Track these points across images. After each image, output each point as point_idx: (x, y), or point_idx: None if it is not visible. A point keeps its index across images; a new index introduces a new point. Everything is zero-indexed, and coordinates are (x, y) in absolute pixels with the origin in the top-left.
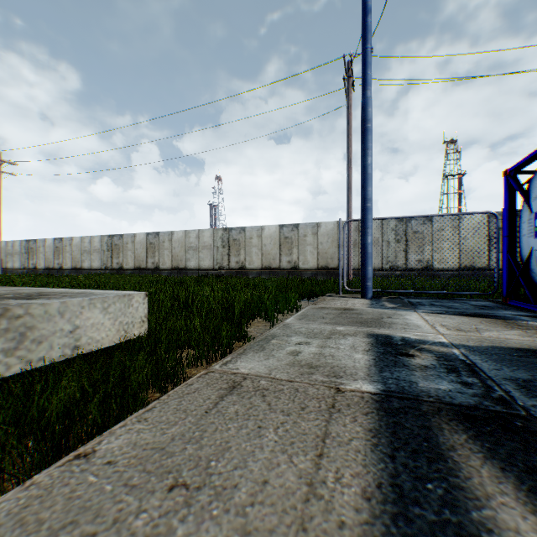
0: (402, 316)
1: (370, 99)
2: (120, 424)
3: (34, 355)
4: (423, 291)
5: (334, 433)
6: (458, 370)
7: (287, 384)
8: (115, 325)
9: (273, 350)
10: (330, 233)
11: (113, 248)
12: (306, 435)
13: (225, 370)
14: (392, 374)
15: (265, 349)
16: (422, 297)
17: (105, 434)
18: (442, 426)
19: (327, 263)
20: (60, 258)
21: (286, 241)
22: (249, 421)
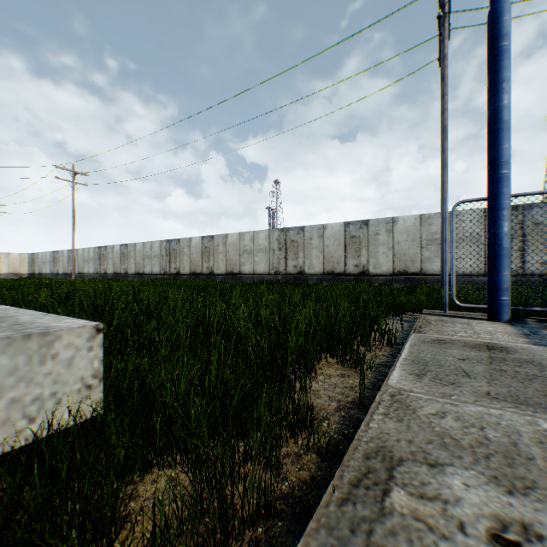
0: None
1: (506, 1)
2: None
3: None
4: None
5: None
6: None
7: None
8: None
9: None
10: (409, 230)
11: (171, 253)
12: None
13: None
14: None
15: None
16: None
17: None
18: None
19: (406, 266)
20: (125, 263)
21: (353, 241)
22: None
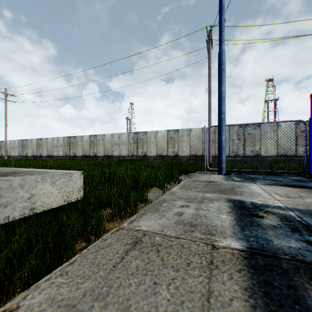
0: (247, 187)
1: (224, 50)
2: (46, 278)
3: (1, 215)
4: (257, 170)
5: (216, 291)
6: (299, 229)
7: (175, 240)
8: (60, 193)
9: (164, 211)
10: (197, 135)
11: (70, 144)
12: (193, 293)
13: (131, 227)
14: (251, 232)
15: (159, 210)
16: (256, 174)
17: (32, 287)
18: (305, 286)
19: (196, 152)
20: (40, 149)
21: (171, 139)
22: (147, 276)
